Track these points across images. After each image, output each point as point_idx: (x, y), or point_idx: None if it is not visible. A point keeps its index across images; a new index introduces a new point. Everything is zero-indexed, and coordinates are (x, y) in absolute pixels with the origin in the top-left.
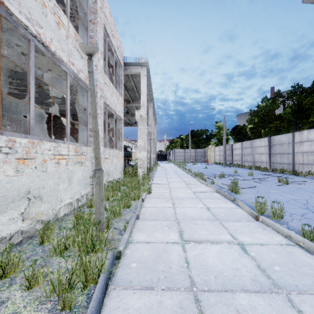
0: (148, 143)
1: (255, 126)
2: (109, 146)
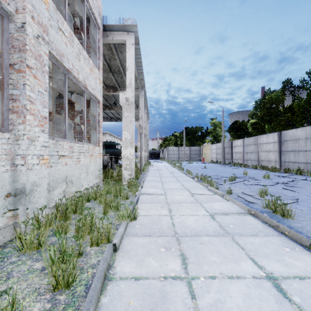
0: (138, 139)
1: (257, 122)
2: (82, 139)
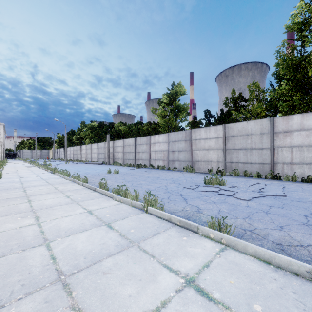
0: None
1: None
2: None
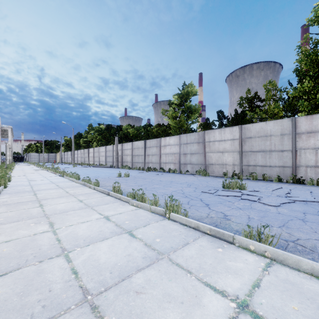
0: None
1: None
2: None
